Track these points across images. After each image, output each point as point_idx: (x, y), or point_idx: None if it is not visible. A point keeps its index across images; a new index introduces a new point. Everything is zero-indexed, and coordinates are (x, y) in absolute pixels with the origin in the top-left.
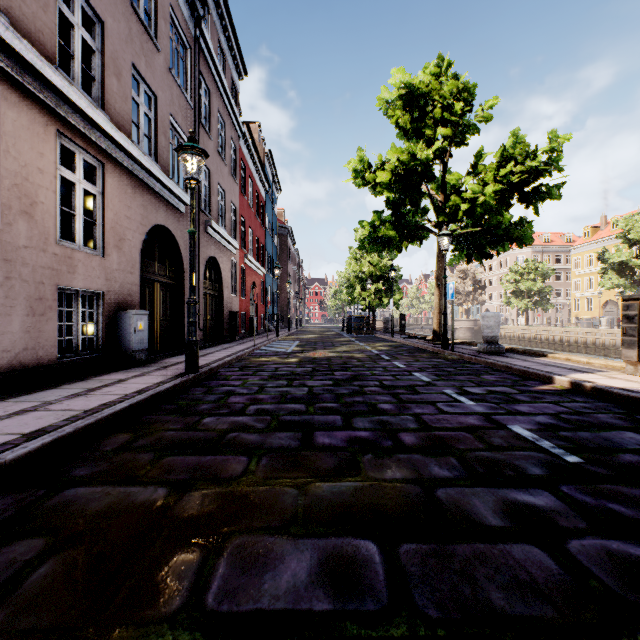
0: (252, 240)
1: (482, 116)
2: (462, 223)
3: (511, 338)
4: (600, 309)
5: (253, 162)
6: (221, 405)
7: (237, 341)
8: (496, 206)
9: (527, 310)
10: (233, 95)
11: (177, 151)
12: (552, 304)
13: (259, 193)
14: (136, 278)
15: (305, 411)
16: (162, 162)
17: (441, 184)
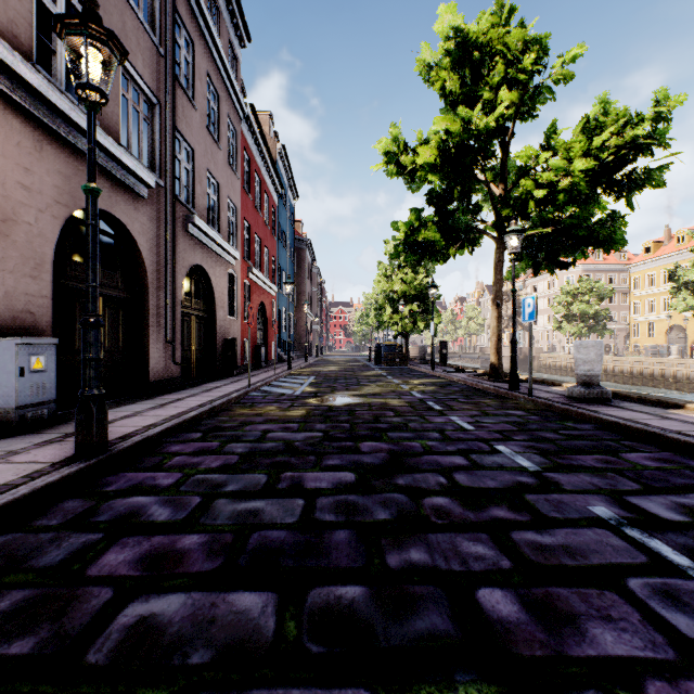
0: (260, 251)
1: (560, 74)
2: (526, 223)
3: (562, 368)
4: (664, 335)
5: (261, 155)
6: (50, 597)
7: (233, 377)
8: (587, 190)
9: (580, 336)
10: (232, 64)
11: (58, 33)
12: (610, 329)
13: (269, 195)
14: (45, 286)
15: (269, 645)
16: (103, 116)
17: (500, 171)
